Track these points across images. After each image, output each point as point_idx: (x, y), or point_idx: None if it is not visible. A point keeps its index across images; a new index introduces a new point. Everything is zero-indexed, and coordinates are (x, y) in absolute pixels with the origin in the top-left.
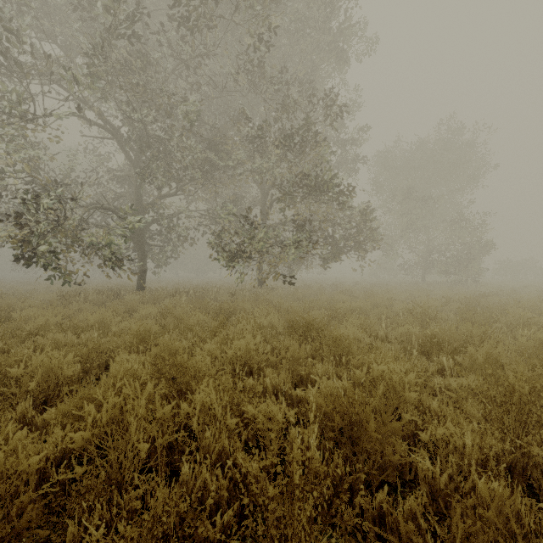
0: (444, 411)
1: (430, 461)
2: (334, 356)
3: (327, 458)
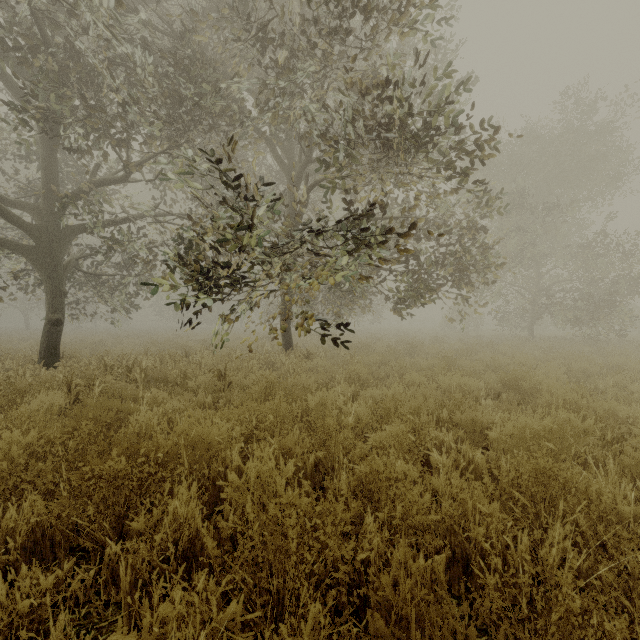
0: None
1: None
2: None
3: None
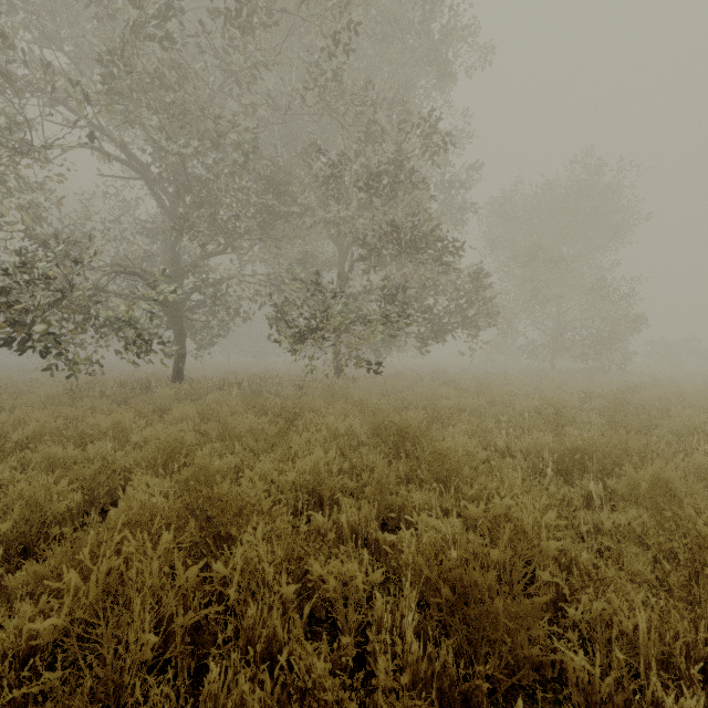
0: (601, 573)
1: (580, 644)
2: (437, 479)
3: (429, 652)
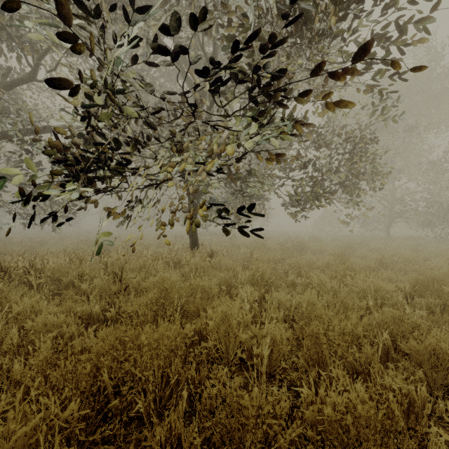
0: None
1: None
2: None
3: None
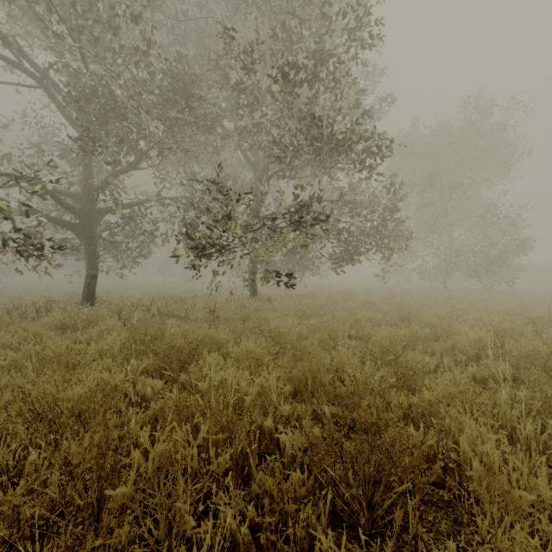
0: None
1: None
2: None
3: None
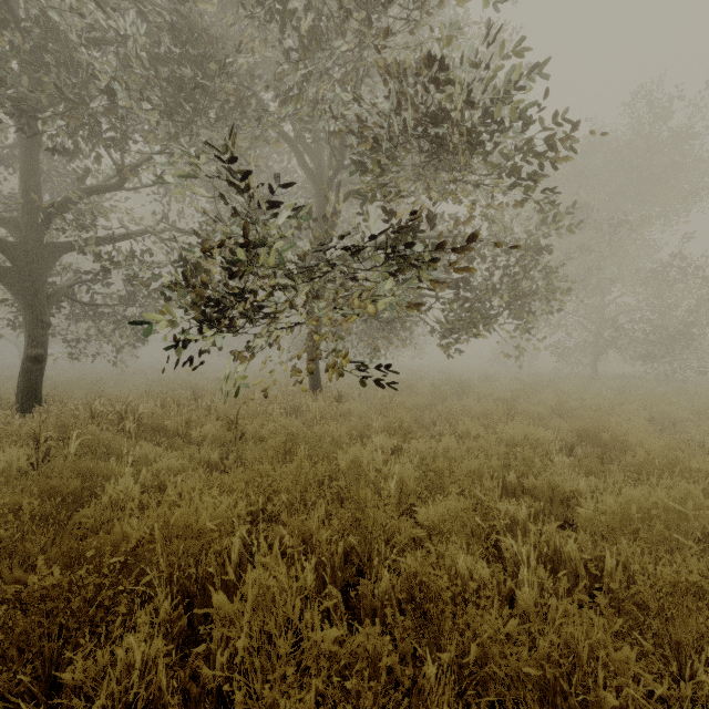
0: None
1: None
2: None
3: None
